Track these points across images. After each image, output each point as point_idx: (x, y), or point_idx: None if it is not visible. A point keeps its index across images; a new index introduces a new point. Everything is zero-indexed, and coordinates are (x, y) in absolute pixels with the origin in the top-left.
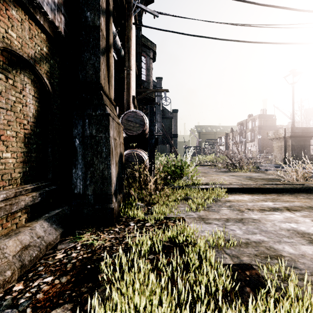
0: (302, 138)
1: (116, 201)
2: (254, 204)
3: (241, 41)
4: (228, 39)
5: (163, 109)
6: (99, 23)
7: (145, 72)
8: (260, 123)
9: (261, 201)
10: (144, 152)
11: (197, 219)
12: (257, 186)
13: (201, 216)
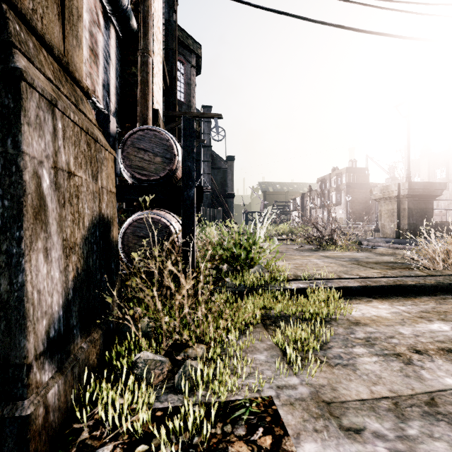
0: (424, 198)
1: (57, 374)
2: (413, 330)
3: (347, 28)
4: (325, 22)
5: (213, 155)
6: None
7: (183, 88)
8: (348, 180)
9: (421, 321)
10: (173, 216)
11: (314, 408)
12: (391, 282)
13: (319, 394)
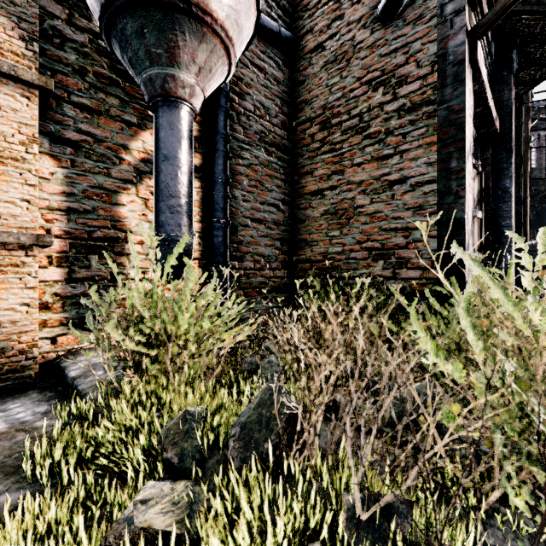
0: None
1: None
2: None
3: None
4: None
5: None
6: (521, 210)
7: (533, 156)
8: None
9: None
10: None
11: None
12: None
13: None
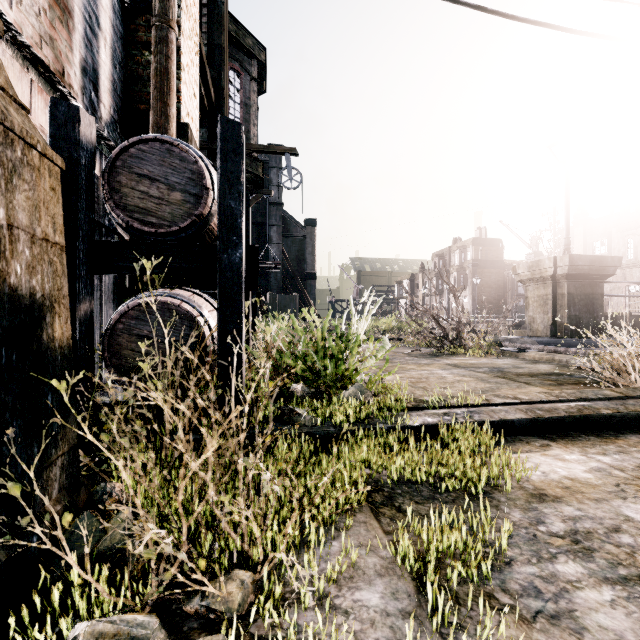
0: (590, 280)
1: None
2: None
3: (490, 12)
4: (458, 0)
5: (285, 217)
6: None
7: (238, 112)
8: (475, 256)
9: None
10: (207, 301)
11: None
12: (574, 411)
13: None
